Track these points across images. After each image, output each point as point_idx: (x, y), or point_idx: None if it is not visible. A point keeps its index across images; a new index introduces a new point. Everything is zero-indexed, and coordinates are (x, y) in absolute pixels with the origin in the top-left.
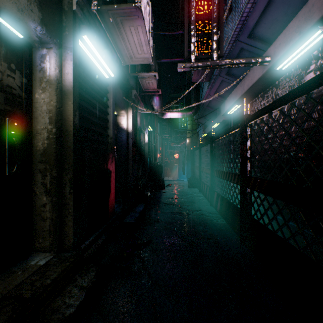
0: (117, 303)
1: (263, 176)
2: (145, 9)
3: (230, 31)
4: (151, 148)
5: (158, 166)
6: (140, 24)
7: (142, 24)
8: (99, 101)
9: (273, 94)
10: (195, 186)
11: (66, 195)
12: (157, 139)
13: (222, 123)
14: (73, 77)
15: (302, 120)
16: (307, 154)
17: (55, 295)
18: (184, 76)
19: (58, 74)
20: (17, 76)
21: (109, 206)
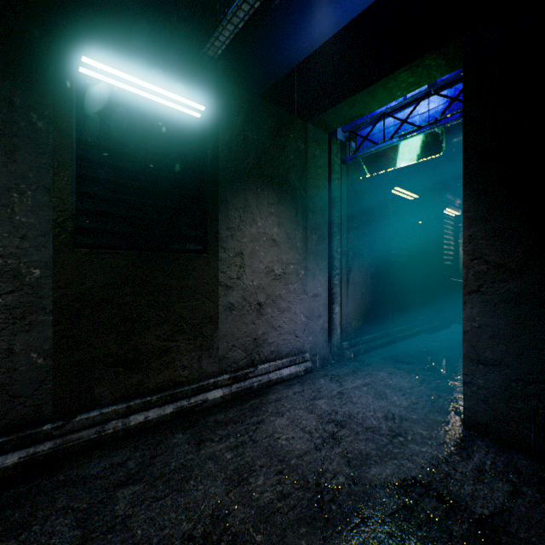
0: None
1: None
2: None
3: None
4: None
5: None
6: None
7: None
8: None
9: None
10: None
11: None
12: None
13: None
14: None
15: None
16: None
17: None
18: None
19: None
20: None
21: None
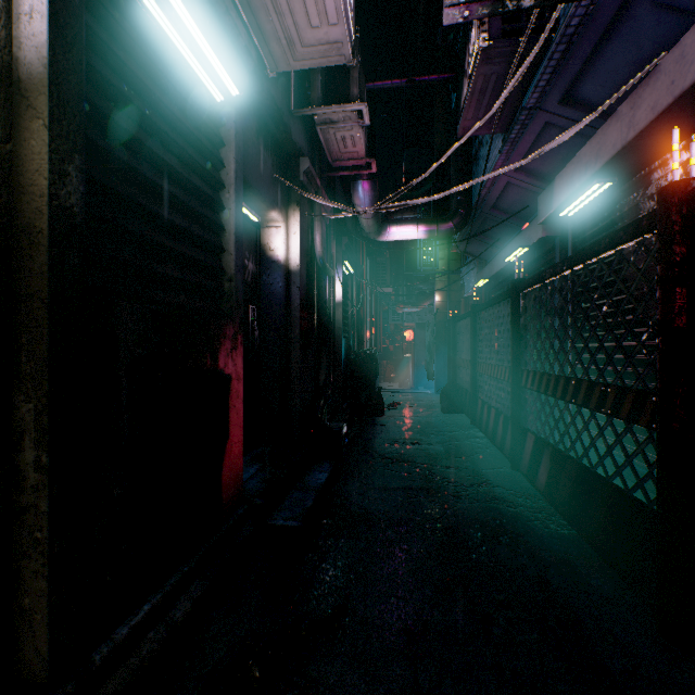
0: None
1: None
2: None
3: None
4: (351, 316)
5: (367, 359)
6: None
7: None
8: (188, 162)
9: None
10: (460, 410)
11: (26, 474)
12: (365, 295)
13: (535, 247)
14: (49, 26)
15: None
16: None
17: None
18: (428, 152)
19: None
20: None
21: (222, 482)
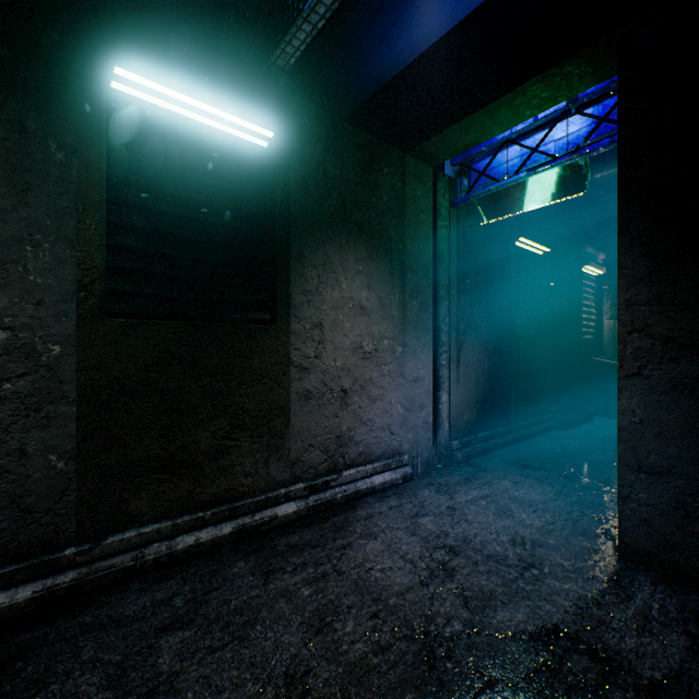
0: None
1: None
2: None
3: None
4: None
5: None
6: None
7: None
8: None
9: None
10: None
11: None
12: None
13: None
14: None
15: None
16: None
17: None
18: None
19: None
20: None
21: None
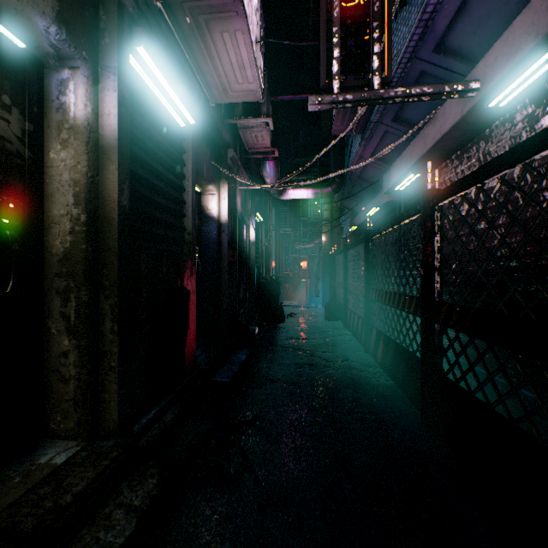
0: (196, 539)
1: (466, 302)
2: (249, 1)
3: (402, 41)
4: (261, 251)
5: (272, 282)
6: (241, 28)
7: (243, 27)
8: (167, 167)
9: (480, 153)
10: (337, 318)
11: (106, 335)
12: (271, 236)
13: (384, 207)
14: (118, 121)
15: (537, 198)
16: (546, 261)
17: (80, 524)
18: (318, 128)
19: (90, 116)
20: (14, 119)
21: (185, 354)
